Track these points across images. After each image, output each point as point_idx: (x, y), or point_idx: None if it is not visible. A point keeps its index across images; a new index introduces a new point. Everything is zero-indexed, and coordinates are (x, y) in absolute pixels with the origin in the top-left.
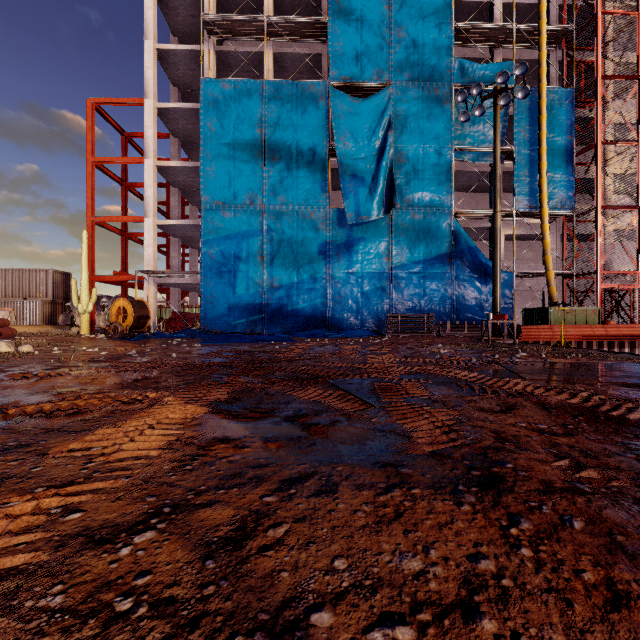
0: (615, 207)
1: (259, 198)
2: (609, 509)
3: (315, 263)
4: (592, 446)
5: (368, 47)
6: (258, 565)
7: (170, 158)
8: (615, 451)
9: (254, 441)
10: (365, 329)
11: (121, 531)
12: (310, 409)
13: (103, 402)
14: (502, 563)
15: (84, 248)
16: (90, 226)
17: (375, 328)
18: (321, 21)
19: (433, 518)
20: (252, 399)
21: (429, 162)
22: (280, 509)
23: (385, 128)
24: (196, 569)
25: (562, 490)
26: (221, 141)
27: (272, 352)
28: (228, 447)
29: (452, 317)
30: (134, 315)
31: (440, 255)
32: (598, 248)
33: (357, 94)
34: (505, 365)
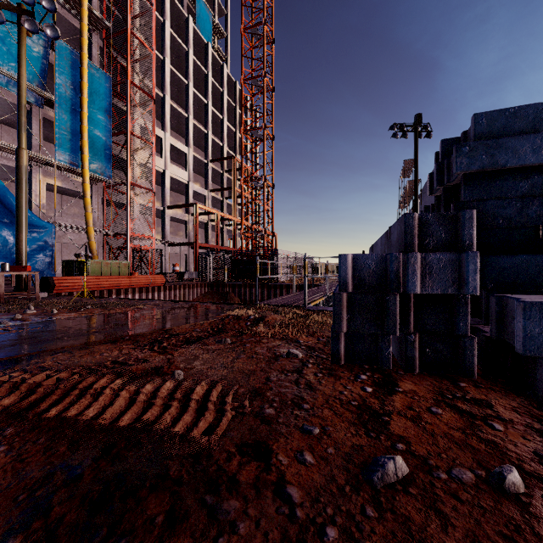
0: (140, 186)
1: None
2: None
3: None
4: None
5: None
6: None
7: None
8: None
9: None
10: None
11: None
12: None
13: None
14: None
15: None
16: None
17: None
18: None
19: None
20: None
21: None
22: None
23: None
24: None
25: None
26: None
27: None
28: None
29: None
30: None
31: None
32: (129, 215)
33: None
34: None
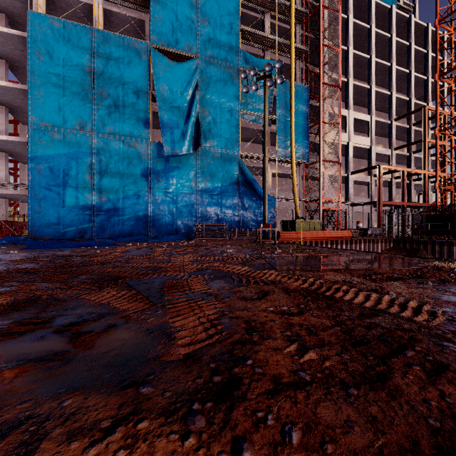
0: (329, 161)
1: (88, 125)
2: (322, 403)
3: (139, 183)
4: (314, 322)
5: (181, 25)
6: None
7: None
8: (328, 325)
9: None
10: (178, 235)
11: None
12: (93, 313)
13: None
14: None
15: None
16: None
17: (186, 234)
18: None
19: None
20: (36, 307)
21: (224, 118)
22: None
23: (194, 88)
24: None
25: (288, 386)
26: (50, 70)
27: (90, 256)
28: None
29: (239, 226)
30: None
31: (232, 183)
32: (321, 185)
33: (173, 58)
34: (267, 260)
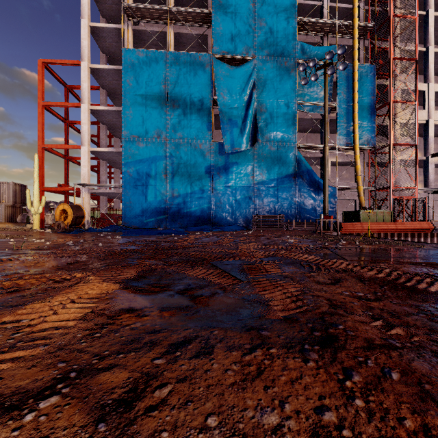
0: (401, 144)
1: (164, 133)
2: (416, 361)
3: (203, 179)
4: (395, 308)
5: (239, 31)
6: (143, 426)
7: (100, 104)
8: (411, 312)
9: (152, 310)
10: (237, 225)
11: (29, 397)
12: (196, 284)
13: (39, 281)
14: (342, 414)
15: (36, 167)
16: (40, 151)
17: (244, 224)
18: (207, 12)
19: (286, 374)
20: (155, 277)
21: (281, 111)
22: (166, 371)
23: (251, 87)
24: (89, 433)
25: (380, 346)
26: (136, 93)
27: (172, 242)
28: (132, 316)
29: (296, 217)
30: (73, 215)
31: (288, 175)
32: (391, 171)
33: (232, 63)
34: (332, 250)
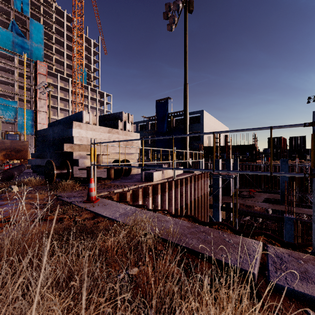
0: None
1: None
2: None
3: None
4: None
5: None
6: None
7: None
8: None
9: None
10: None
11: None
12: None
13: None
14: None
15: None
16: None
17: None
18: None
19: None
20: None
21: None
22: None
23: None
24: None
25: None
26: None
27: None
28: None
29: None
30: None
31: None
32: None
33: None
34: None
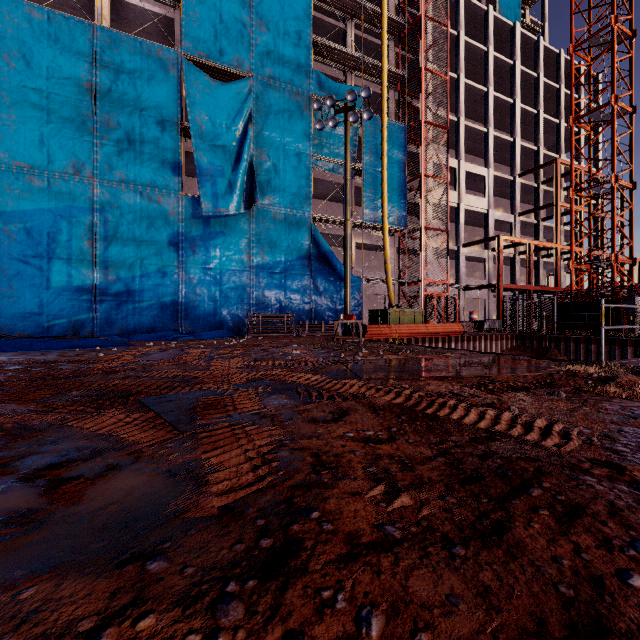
0: (433, 229)
1: (87, 168)
2: (416, 571)
3: (165, 255)
4: (410, 452)
5: (228, 29)
6: None
7: None
8: (429, 455)
9: None
10: (224, 330)
11: None
12: (86, 449)
13: None
14: None
15: None
16: None
17: (235, 329)
18: None
19: None
20: None
21: (290, 164)
22: None
23: (246, 120)
24: None
25: (368, 548)
26: (27, 84)
27: (88, 361)
28: None
29: (311, 317)
30: None
31: (300, 257)
32: (422, 261)
33: (216, 76)
34: (348, 364)
